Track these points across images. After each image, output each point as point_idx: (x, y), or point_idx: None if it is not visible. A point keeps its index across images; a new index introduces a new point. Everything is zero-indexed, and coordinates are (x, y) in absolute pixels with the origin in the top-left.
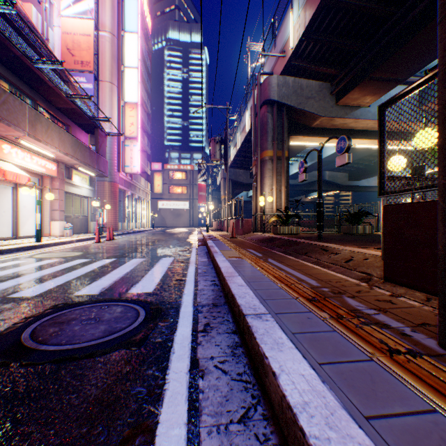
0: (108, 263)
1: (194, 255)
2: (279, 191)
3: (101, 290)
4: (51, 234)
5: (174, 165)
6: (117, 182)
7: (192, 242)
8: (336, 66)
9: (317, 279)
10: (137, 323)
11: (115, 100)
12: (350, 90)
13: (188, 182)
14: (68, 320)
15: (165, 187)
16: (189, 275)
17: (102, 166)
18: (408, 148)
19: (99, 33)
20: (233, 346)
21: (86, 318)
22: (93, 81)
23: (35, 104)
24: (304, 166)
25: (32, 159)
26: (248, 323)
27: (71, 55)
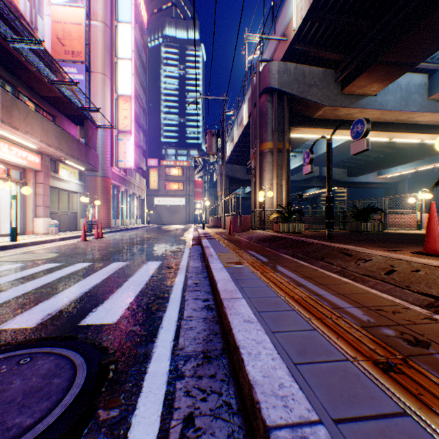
0: (80, 269)
1: (186, 257)
2: (280, 185)
3: (42, 320)
4: (34, 232)
5: (170, 161)
6: (110, 177)
7: (186, 240)
8: (341, 51)
9: (361, 306)
10: (58, 411)
11: (107, 92)
12: (356, 76)
13: (184, 178)
14: None
15: (161, 183)
16: (175, 289)
17: (91, 160)
18: (414, 140)
19: (91, 22)
20: None
21: None
22: (84, 72)
23: (16, 90)
24: (310, 156)
25: (10, 150)
26: None
27: (61, 45)
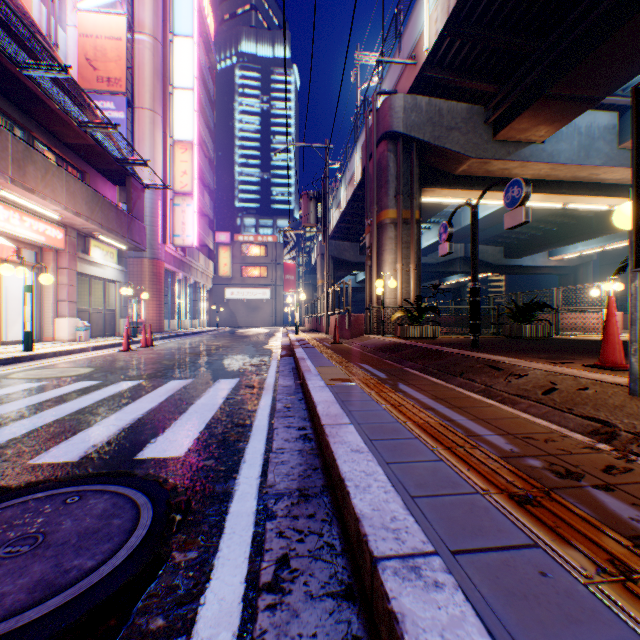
0: (126, 388)
1: (273, 373)
2: (406, 271)
3: (86, 452)
4: (55, 338)
5: (249, 236)
6: (162, 259)
7: (273, 350)
8: (494, 79)
9: (505, 434)
10: (124, 552)
11: (159, 137)
12: (515, 115)
13: (269, 260)
14: None
15: (235, 267)
16: (260, 415)
17: (136, 235)
18: (599, 207)
19: (134, 36)
20: None
21: (14, 535)
22: (125, 108)
23: (30, 136)
24: (448, 231)
25: (22, 221)
26: (389, 601)
27: (92, 68)
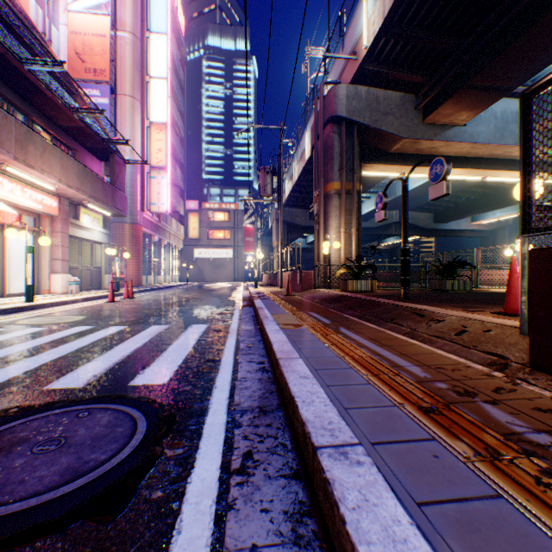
0: (115, 332)
1: (236, 320)
2: (349, 235)
3: (89, 381)
4: (51, 291)
5: (214, 203)
6: (140, 224)
7: (235, 301)
8: (422, 72)
9: (421, 365)
10: (128, 450)
11: (137, 119)
12: (441, 103)
13: (232, 224)
14: (11, 445)
15: (203, 231)
16: (227, 353)
17: (119, 203)
18: (513, 179)
19: (117, 33)
20: (295, 515)
21: (43, 438)
22: (109, 95)
23: (29, 120)
24: (383, 200)
25: (24, 192)
26: (324, 472)
27: (81, 61)
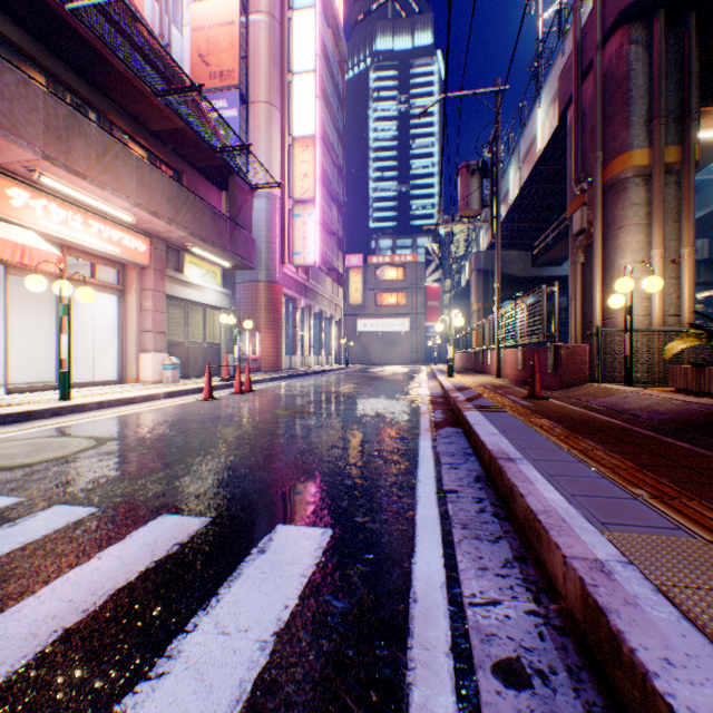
0: None
1: (431, 505)
2: (669, 264)
3: None
4: (138, 378)
5: (383, 256)
6: (279, 282)
7: (417, 406)
8: None
9: None
10: None
11: (275, 135)
12: None
13: (407, 284)
14: None
15: (368, 295)
16: None
17: (241, 248)
18: None
19: (249, 18)
20: None
21: None
22: (237, 104)
23: (105, 120)
24: None
25: (87, 225)
26: None
27: (204, 65)
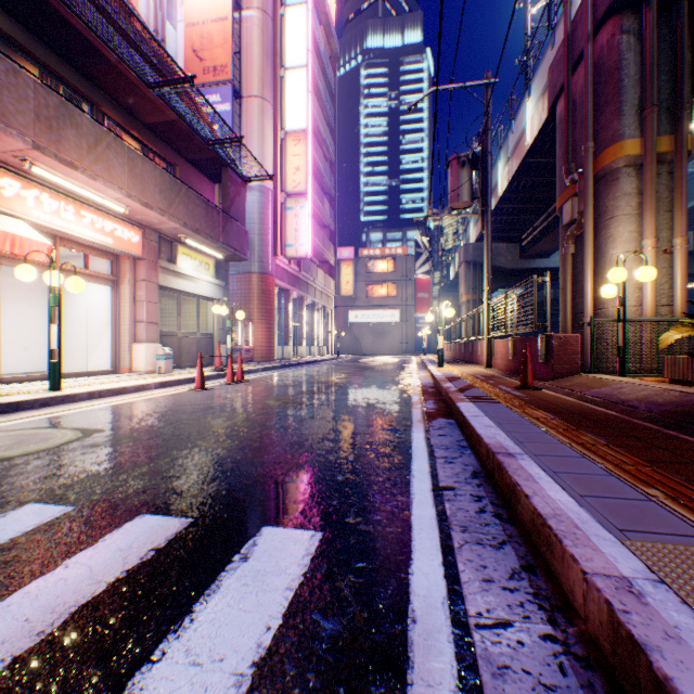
0: None
1: (427, 504)
2: (661, 254)
3: None
4: (131, 368)
5: (374, 249)
6: (271, 274)
7: (408, 396)
8: None
9: None
10: None
11: (268, 129)
12: None
13: (398, 276)
14: None
15: (359, 286)
16: None
17: (233, 239)
18: None
19: (242, 14)
20: None
21: None
22: (230, 98)
23: (98, 112)
24: None
25: (79, 216)
26: None
27: (198, 60)
